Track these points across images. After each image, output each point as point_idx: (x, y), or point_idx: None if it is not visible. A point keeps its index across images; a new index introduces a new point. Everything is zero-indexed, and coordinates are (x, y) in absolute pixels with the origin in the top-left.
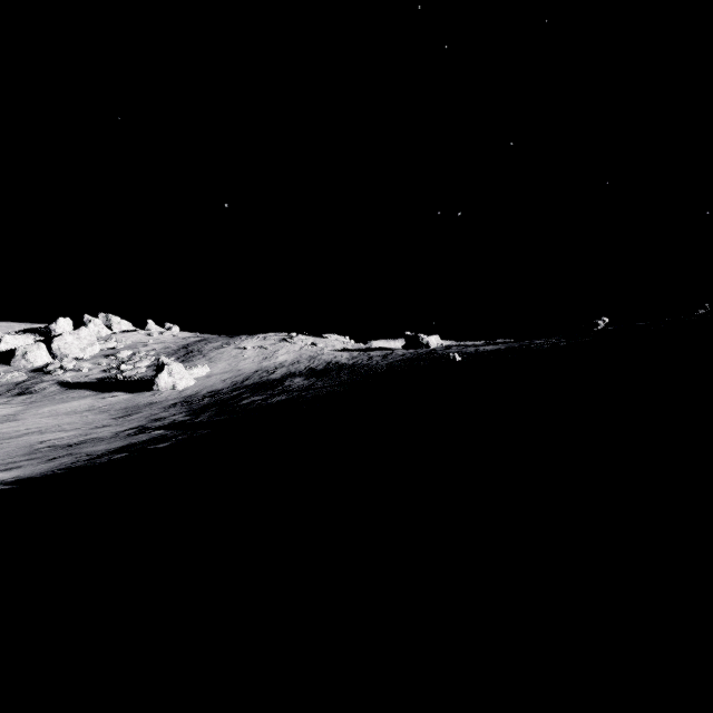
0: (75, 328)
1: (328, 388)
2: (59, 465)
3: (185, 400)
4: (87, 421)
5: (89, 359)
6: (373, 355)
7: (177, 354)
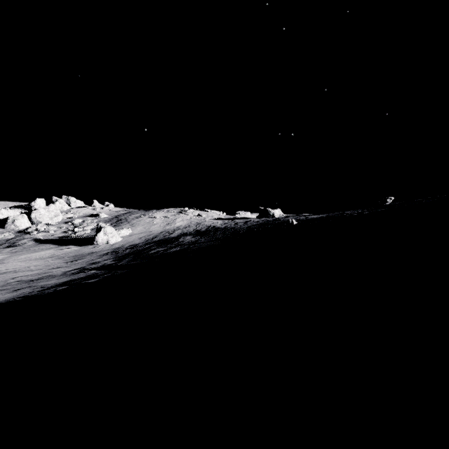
0: (47, 205)
1: (207, 242)
2: (20, 294)
3: (114, 250)
4: (47, 264)
5: (55, 224)
6: (238, 222)
7: (111, 221)
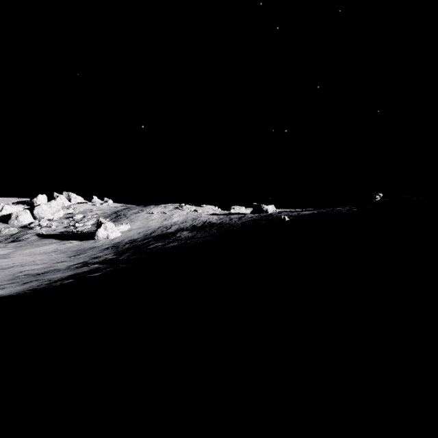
0: (48, 200)
1: (203, 238)
2: (29, 287)
3: (114, 245)
4: (52, 258)
5: (56, 220)
6: (233, 217)
7: (111, 217)
